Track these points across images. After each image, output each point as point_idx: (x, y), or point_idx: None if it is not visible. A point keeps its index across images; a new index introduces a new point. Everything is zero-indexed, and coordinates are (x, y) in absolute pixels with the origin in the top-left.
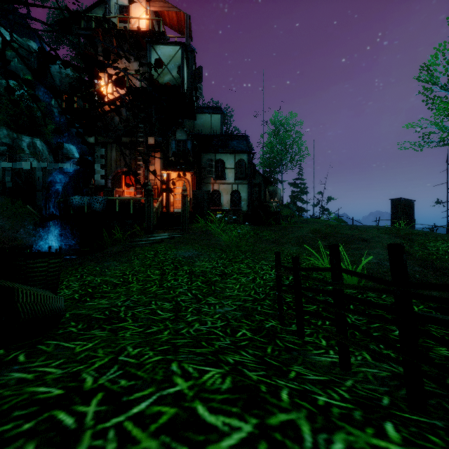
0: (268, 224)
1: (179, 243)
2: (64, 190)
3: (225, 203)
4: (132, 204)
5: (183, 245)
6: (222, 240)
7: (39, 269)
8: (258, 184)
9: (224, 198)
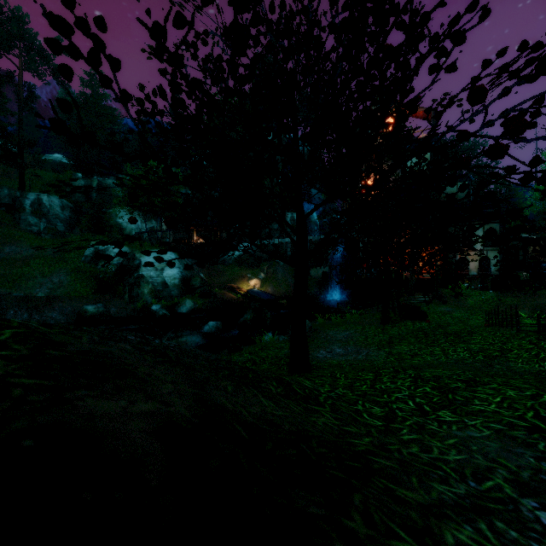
0: (517, 290)
1: (437, 303)
2: (341, 262)
3: (473, 268)
4: (393, 273)
5: (441, 304)
6: (468, 303)
7: (418, 309)
8: (515, 246)
9: (472, 263)
